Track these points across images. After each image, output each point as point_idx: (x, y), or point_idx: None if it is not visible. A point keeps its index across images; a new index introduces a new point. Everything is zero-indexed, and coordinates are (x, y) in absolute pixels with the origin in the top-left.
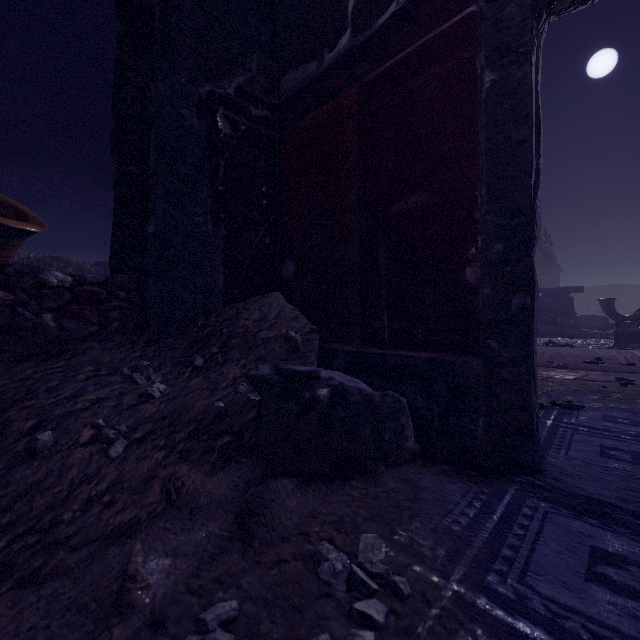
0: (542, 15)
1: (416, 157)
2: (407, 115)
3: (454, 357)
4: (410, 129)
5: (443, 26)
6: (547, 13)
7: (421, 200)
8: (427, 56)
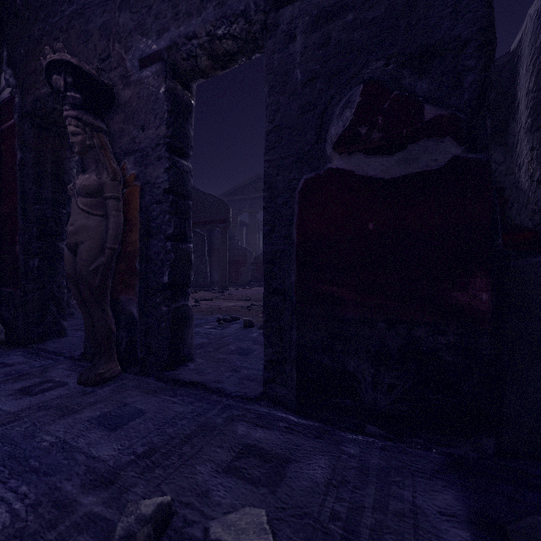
0: (53, 128)
1: (4, 185)
2: (1, 162)
3: (15, 290)
4: (2, 170)
5: (8, 122)
6: (57, 127)
7: (6, 208)
8: (5, 134)
